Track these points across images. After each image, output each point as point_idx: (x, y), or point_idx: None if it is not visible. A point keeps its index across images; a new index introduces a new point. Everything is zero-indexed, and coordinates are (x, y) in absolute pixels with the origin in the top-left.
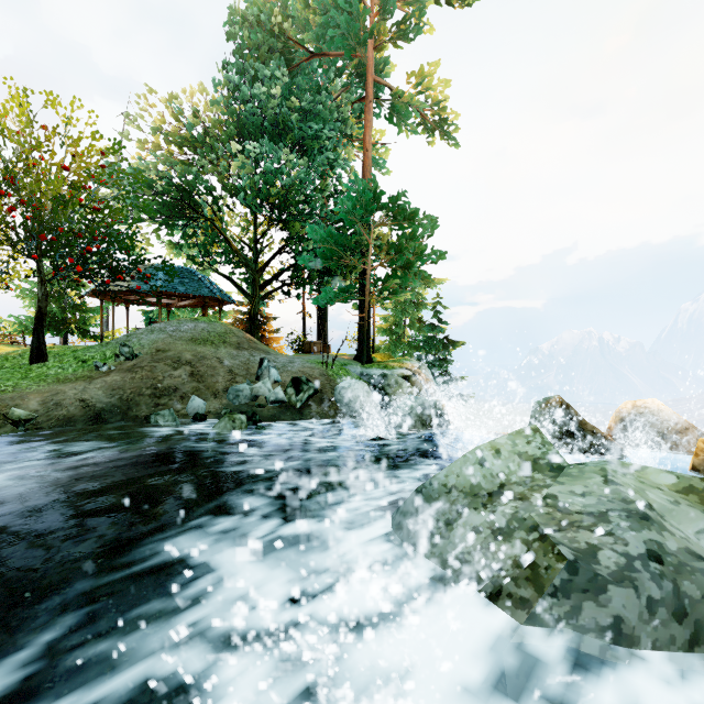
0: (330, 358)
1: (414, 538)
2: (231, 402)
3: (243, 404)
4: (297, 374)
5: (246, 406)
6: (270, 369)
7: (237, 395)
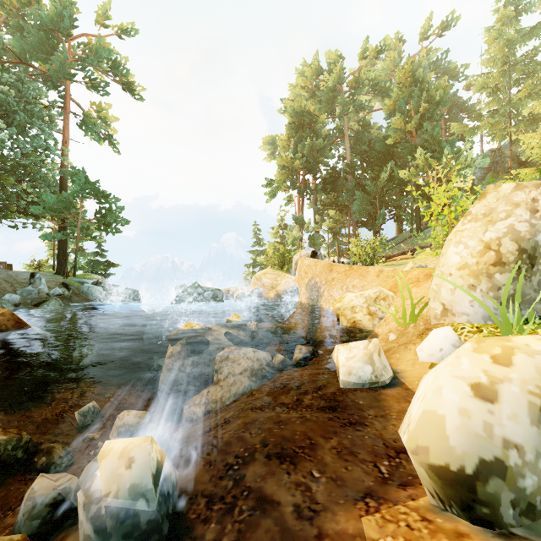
0: (45, 273)
1: (181, 301)
2: (25, 297)
3: (34, 298)
4: (52, 282)
5: (37, 299)
6: (41, 278)
7: (30, 293)
